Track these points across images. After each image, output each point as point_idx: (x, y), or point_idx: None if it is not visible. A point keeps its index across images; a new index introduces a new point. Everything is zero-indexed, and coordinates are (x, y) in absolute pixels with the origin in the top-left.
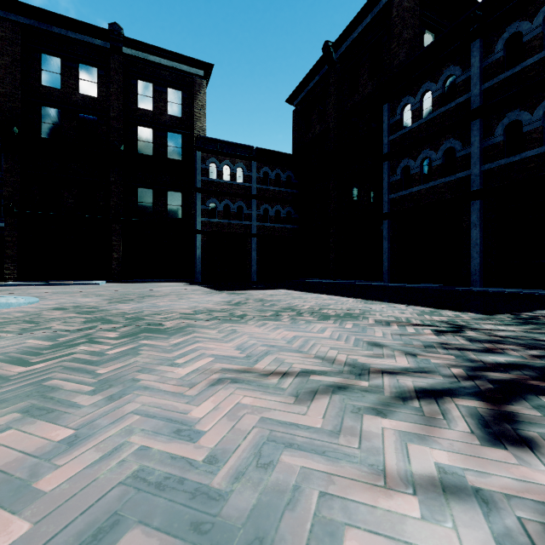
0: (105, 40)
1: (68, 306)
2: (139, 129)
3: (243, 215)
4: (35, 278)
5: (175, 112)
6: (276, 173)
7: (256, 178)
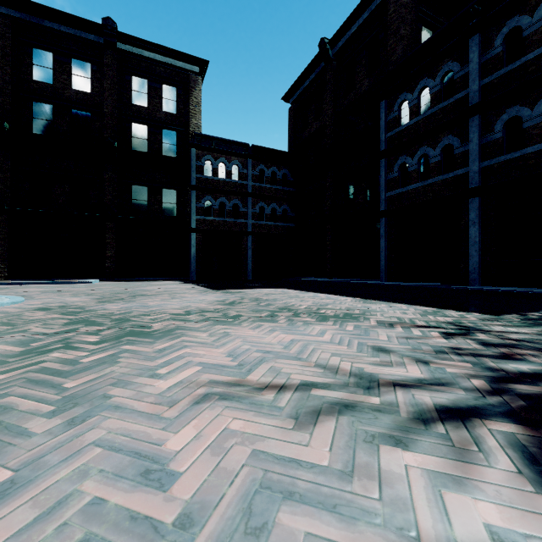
0: (98, 35)
1: (54, 306)
2: (133, 125)
3: (239, 213)
4: (26, 276)
5: (170, 109)
6: (272, 171)
7: (252, 176)
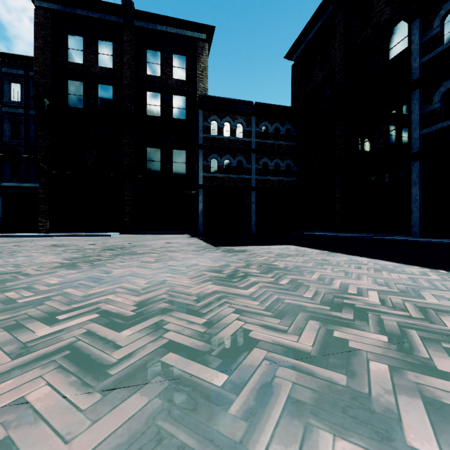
0: (118, 15)
1: None
2: (148, 94)
3: (243, 170)
4: (63, 229)
5: (180, 76)
6: (275, 127)
7: (256, 133)
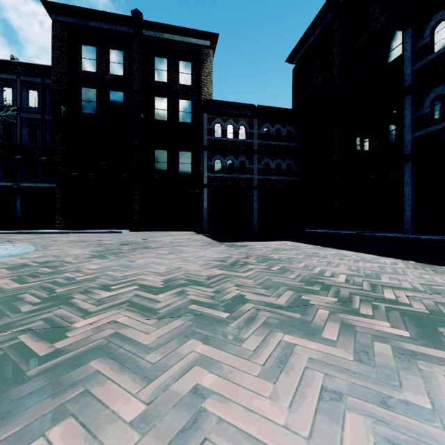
0: (128, 26)
1: (40, 261)
2: (156, 99)
3: (246, 170)
4: (77, 227)
5: (186, 81)
6: (276, 128)
7: (258, 134)
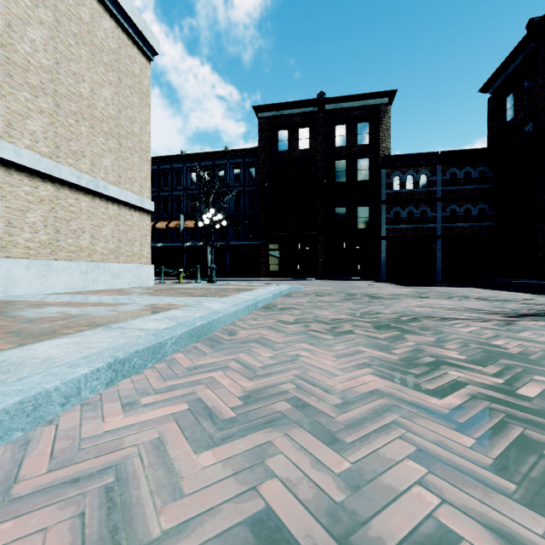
0: (314, 106)
1: (323, 290)
2: (336, 163)
3: (427, 219)
4: (275, 276)
5: (363, 141)
6: (465, 171)
7: (441, 181)
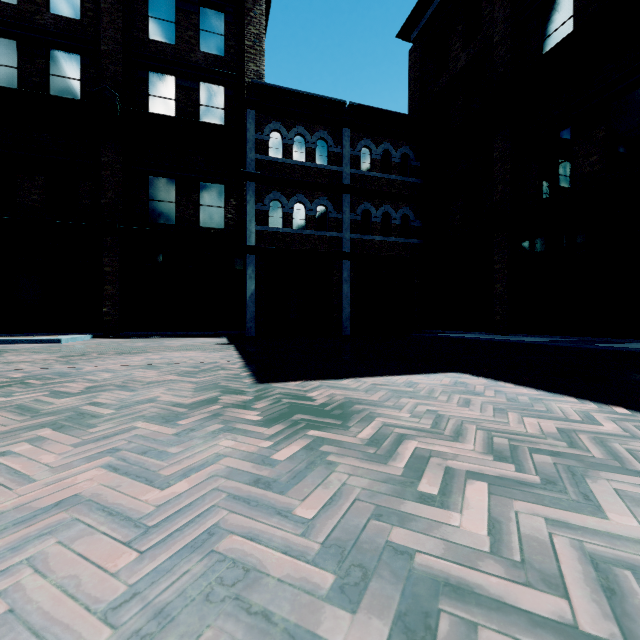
0: None
1: None
2: (151, 75)
3: (328, 222)
4: None
5: (213, 48)
6: (383, 149)
7: (350, 157)
